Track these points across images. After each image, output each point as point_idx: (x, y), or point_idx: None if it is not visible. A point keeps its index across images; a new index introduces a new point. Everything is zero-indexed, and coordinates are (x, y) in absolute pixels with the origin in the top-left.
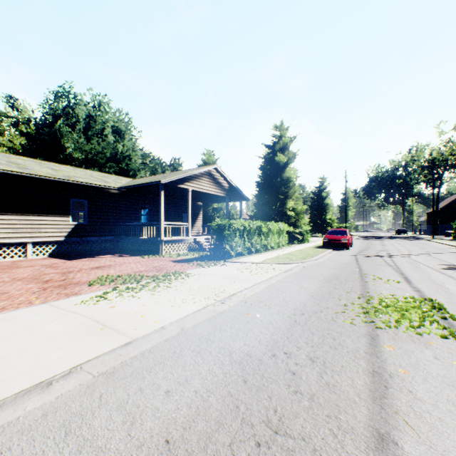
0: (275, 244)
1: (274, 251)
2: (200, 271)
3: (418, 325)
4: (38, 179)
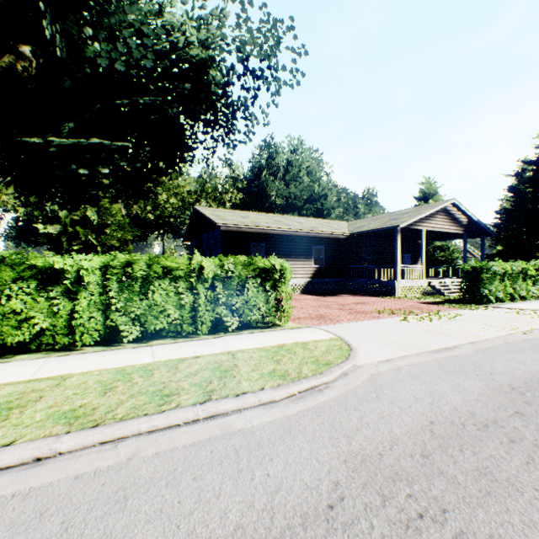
0: None
1: None
2: (465, 312)
3: None
4: (294, 232)
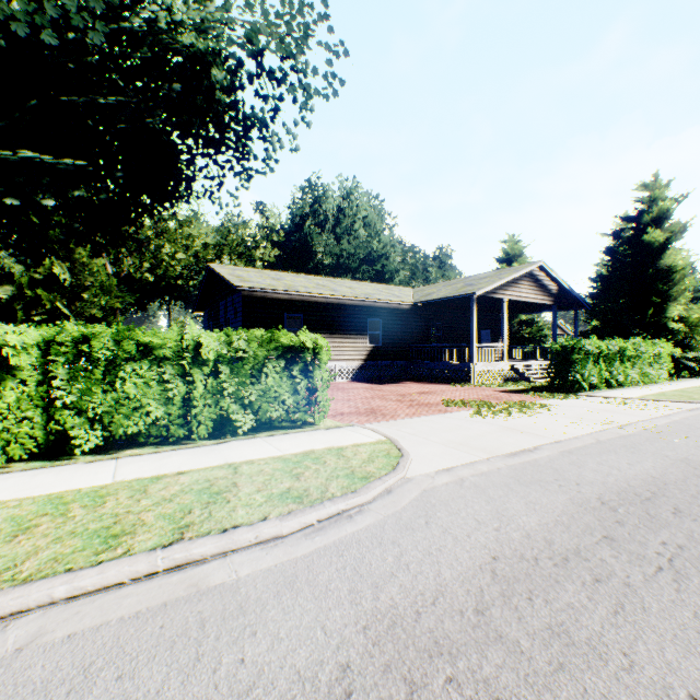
0: (647, 376)
1: (649, 387)
2: (552, 402)
3: None
4: (343, 300)
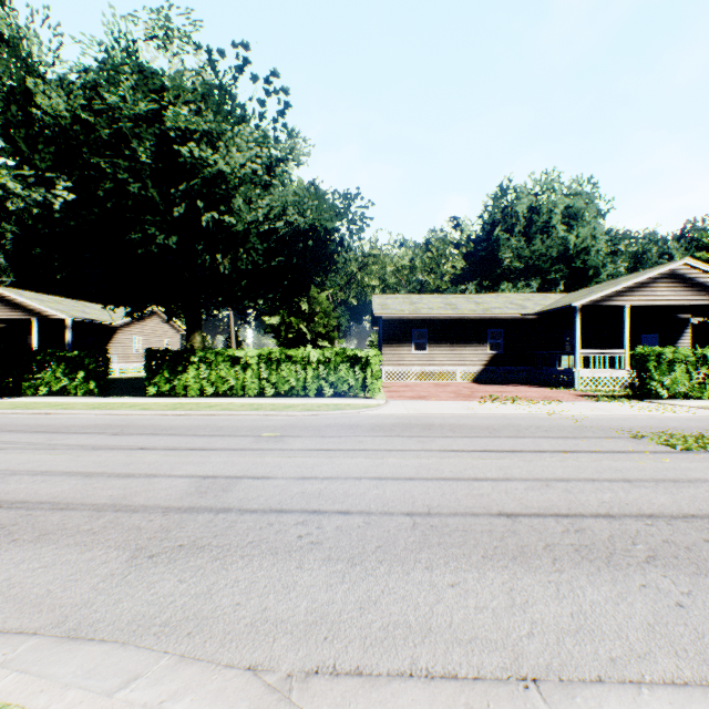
0: None
1: None
2: (583, 403)
3: (675, 443)
4: (463, 315)
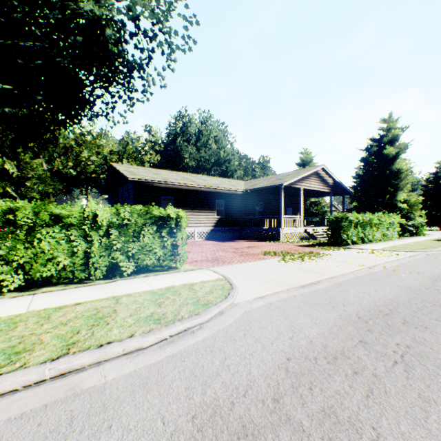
0: (386, 236)
1: (387, 242)
2: (329, 252)
3: None
4: (199, 188)
